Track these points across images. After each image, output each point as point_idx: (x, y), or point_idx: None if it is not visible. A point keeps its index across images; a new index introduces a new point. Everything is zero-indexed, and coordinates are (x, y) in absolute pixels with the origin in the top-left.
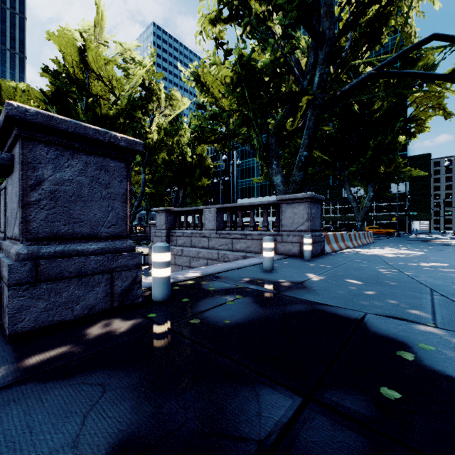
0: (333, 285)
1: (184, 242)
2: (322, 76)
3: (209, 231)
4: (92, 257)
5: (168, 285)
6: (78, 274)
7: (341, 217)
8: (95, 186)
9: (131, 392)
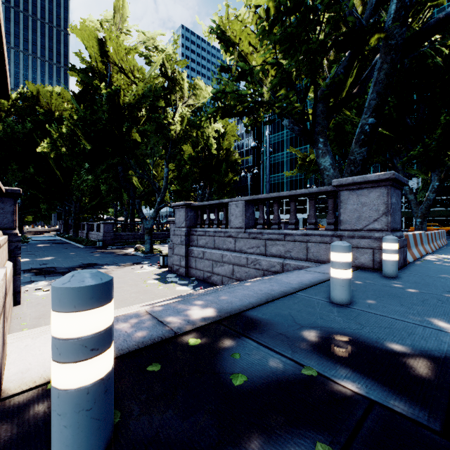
0: None
1: (206, 242)
2: None
3: (235, 229)
4: None
5: (100, 409)
6: None
7: None
8: None
9: None
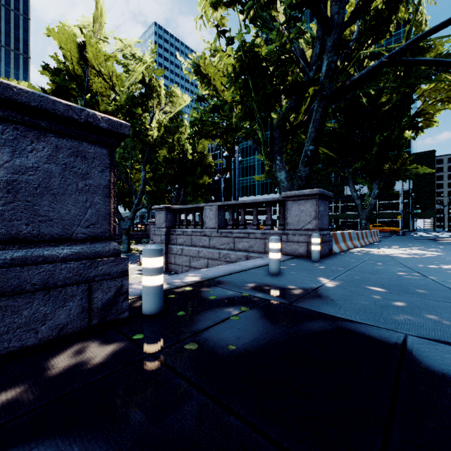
0: (353, 293)
1: (184, 240)
2: (330, 64)
3: (210, 229)
4: (64, 264)
5: (161, 295)
6: (44, 286)
7: (343, 215)
8: (69, 176)
9: None
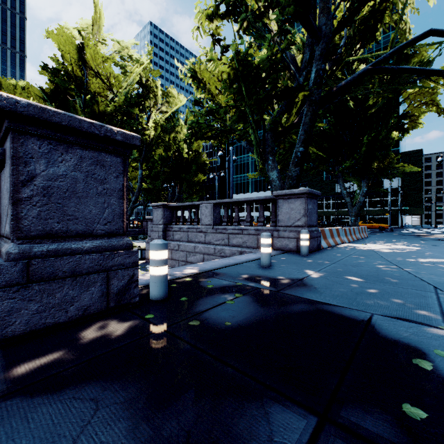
0: (334, 282)
1: (181, 236)
2: (318, 72)
3: (205, 226)
4: (87, 256)
5: (166, 283)
6: (72, 274)
7: (334, 212)
8: (90, 182)
9: (126, 410)
